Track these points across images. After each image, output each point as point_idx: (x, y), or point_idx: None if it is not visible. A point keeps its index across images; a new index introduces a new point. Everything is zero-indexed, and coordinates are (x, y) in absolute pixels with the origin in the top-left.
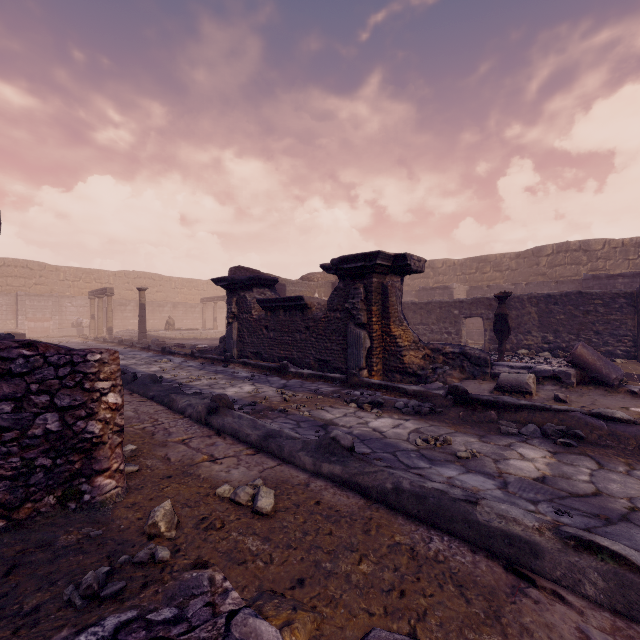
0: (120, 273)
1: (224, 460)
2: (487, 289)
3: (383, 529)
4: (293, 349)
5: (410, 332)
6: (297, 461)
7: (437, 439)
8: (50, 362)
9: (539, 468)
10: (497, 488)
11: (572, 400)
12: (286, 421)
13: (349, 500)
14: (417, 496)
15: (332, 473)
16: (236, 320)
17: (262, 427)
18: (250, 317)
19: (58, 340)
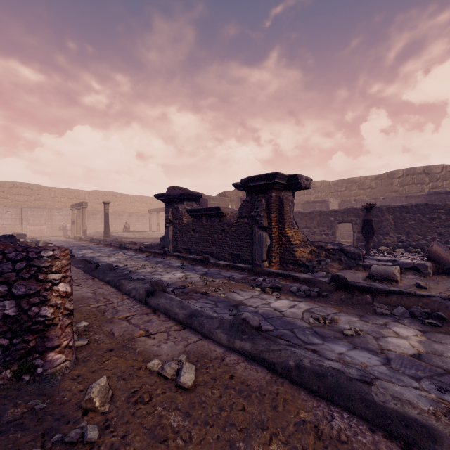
0: (92, 192)
1: (156, 335)
2: (354, 202)
3: (289, 405)
4: (212, 246)
5: (300, 233)
6: (215, 337)
7: (326, 318)
8: (8, 258)
9: (413, 345)
10: (382, 364)
11: (430, 287)
12: (207, 301)
13: (258, 374)
14: (317, 374)
15: (243, 349)
16: (171, 224)
17: (187, 307)
18: (181, 222)
19: (49, 239)
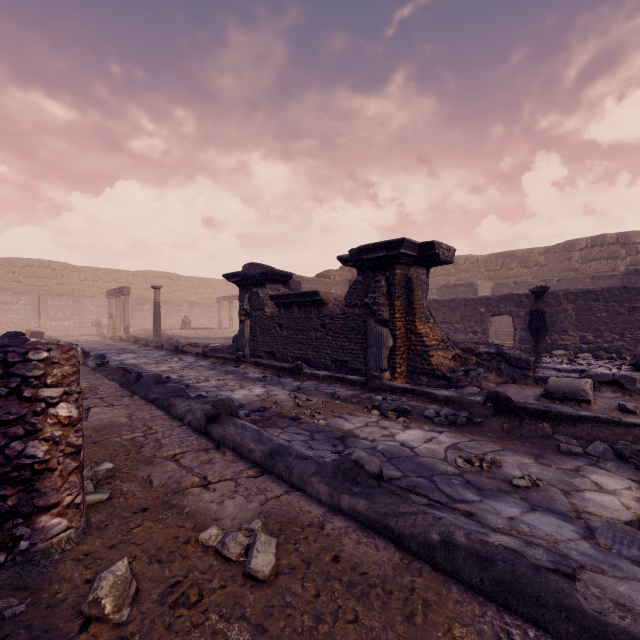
0: (138, 273)
1: (218, 485)
2: (514, 286)
3: (433, 612)
4: (308, 348)
5: (438, 330)
6: (309, 489)
7: (482, 459)
8: None
9: (628, 505)
10: (581, 538)
11: None
12: (298, 431)
13: (379, 554)
14: (478, 557)
15: (354, 509)
16: (248, 318)
17: (268, 441)
18: (263, 314)
19: (77, 339)
